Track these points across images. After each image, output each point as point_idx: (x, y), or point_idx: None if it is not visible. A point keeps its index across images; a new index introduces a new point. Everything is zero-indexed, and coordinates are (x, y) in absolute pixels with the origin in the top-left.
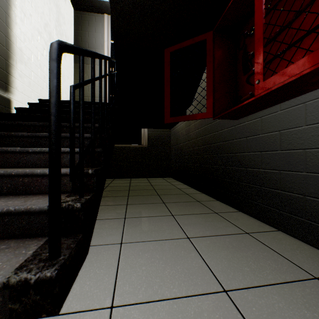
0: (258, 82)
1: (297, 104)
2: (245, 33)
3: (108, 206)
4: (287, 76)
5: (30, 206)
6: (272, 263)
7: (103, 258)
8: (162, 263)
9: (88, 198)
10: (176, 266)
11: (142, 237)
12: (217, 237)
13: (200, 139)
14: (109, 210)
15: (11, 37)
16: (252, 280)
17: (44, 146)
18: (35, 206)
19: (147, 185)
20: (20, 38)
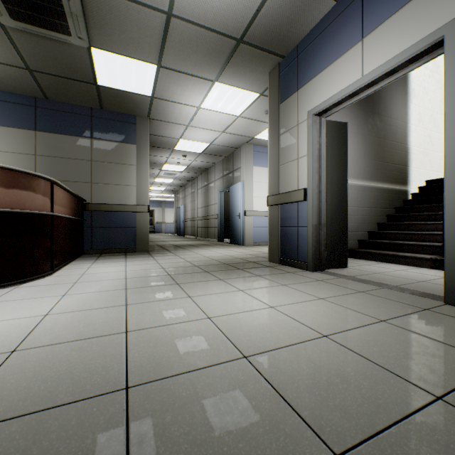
0: None
1: None
2: None
3: None
4: None
5: (433, 244)
6: None
7: None
8: None
9: None
10: None
11: None
12: None
13: None
14: None
15: (407, 150)
16: None
17: (434, 220)
18: (435, 244)
19: None
20: (412, 145)
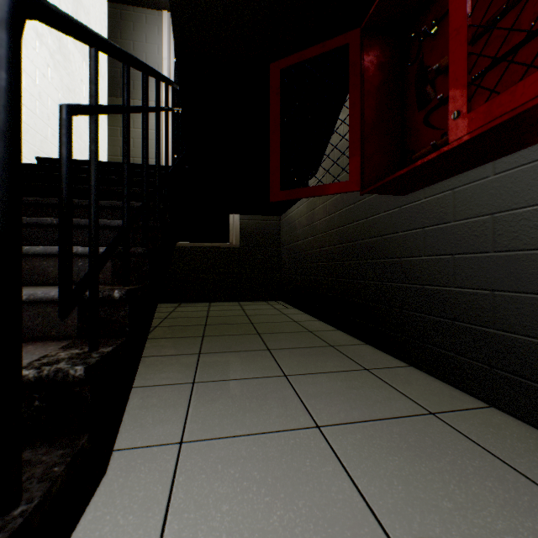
0: (457, 115)
1: (532, 160)
2: (422, 30)
3: (164, 358)
4: (526, 95)
5: None
6: (498, 488)
7: (139, 482)
8: (266, 493)
9: (109, 352)
10: (295, 500)
11: (225, 425)
12: (375, 423)
13: (334, 232)
14: (165, 366)
15: None
16: (464, 536)
17: (33, 243)
18: None
19: (238, 315)
20: None
